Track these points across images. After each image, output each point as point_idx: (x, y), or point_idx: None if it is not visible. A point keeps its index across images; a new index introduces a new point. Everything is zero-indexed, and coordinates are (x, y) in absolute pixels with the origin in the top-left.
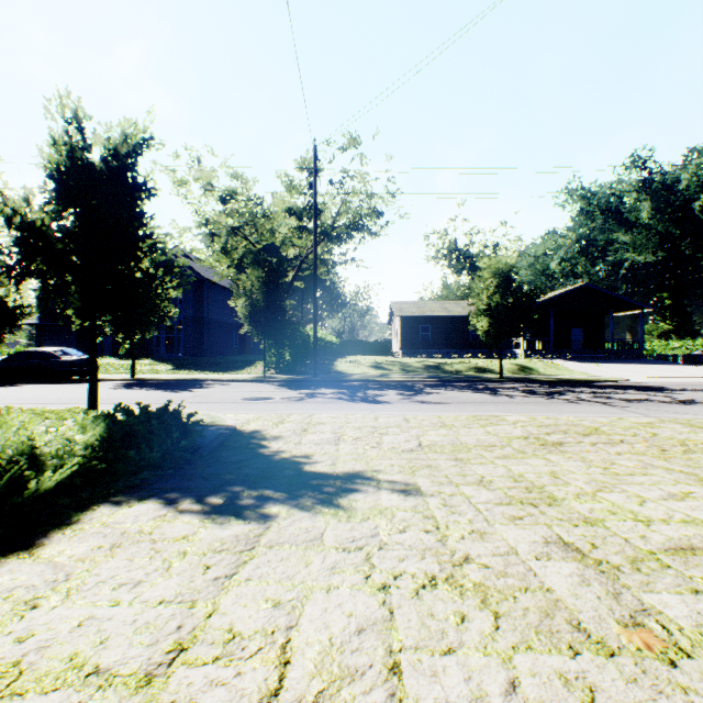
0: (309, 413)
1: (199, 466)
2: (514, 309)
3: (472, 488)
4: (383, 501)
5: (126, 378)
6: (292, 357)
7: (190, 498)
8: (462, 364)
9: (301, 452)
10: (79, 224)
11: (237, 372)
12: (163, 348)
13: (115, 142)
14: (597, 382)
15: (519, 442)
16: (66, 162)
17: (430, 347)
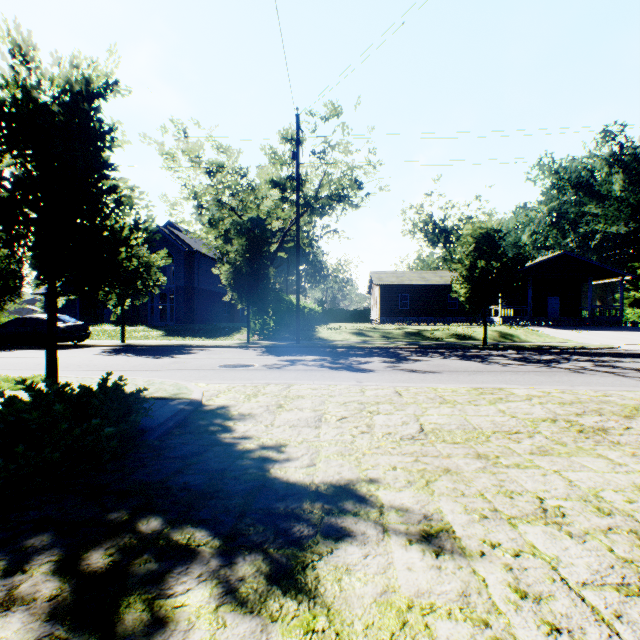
0: (287, 383)
1: (128, 465)
2: (499, 274)
3: (542, 531)
4: (399, 574)
5: (116, 344)
6: (276, 324)
7: (60, 553)
8: (442, 330)
9: (272, 438)
10: (26, 169)
11: (224, 339)
12: (156, 316)
13: (67, 76)
14: (586, 350)
15: (547, 426)
16: (12, 99)
17: (408, 315)
